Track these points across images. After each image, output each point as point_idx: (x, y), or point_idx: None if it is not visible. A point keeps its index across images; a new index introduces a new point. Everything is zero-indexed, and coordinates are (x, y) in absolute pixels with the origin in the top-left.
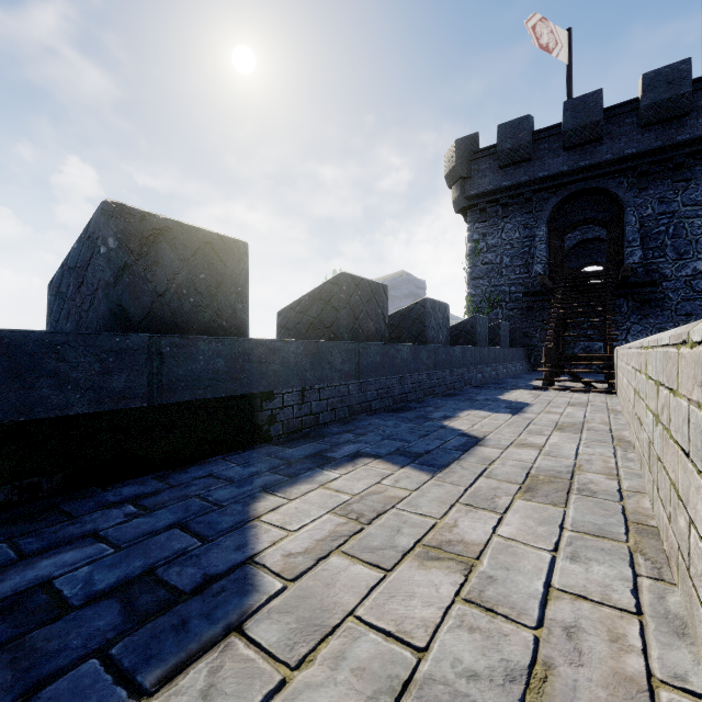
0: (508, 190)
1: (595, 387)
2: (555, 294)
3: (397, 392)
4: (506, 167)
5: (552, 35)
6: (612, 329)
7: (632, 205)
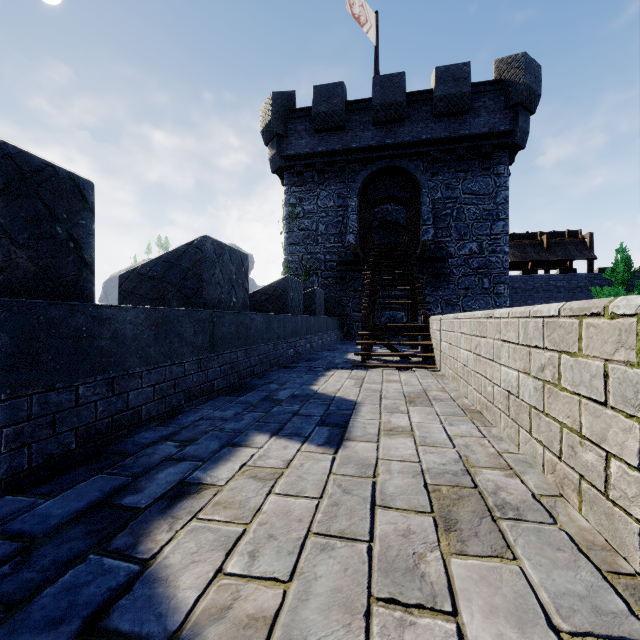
0: (323, 156)
1: (410, 360)
2: (368, 261)
3: (100, 411)
4: (321, 132)
5: (363, 10)
6: (423, 297)
7: (426, 187)
